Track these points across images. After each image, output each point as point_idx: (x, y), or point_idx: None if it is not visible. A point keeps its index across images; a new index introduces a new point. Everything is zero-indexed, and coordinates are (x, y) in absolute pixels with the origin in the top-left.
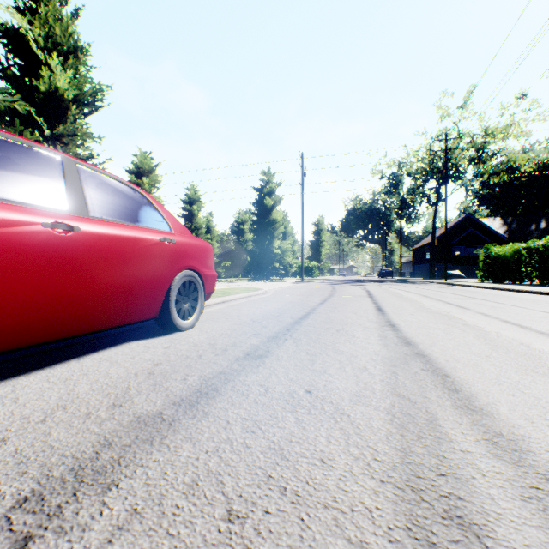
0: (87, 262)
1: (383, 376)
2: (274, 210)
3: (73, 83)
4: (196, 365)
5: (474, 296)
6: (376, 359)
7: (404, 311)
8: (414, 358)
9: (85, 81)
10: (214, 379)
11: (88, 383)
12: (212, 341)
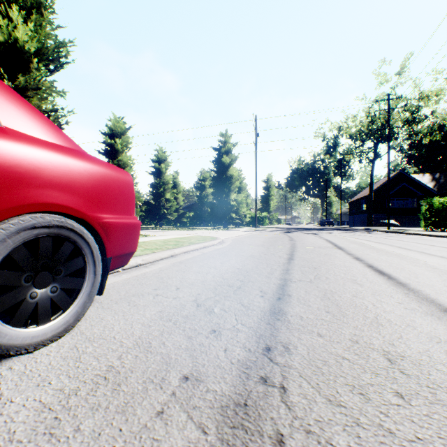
0: None
1: None
2: (230, 167)
3: (33, 35)
4: None
5: None
6: None
7: (425, 278)
8: None
9: (46, 34)
10: None
11: None
12: None
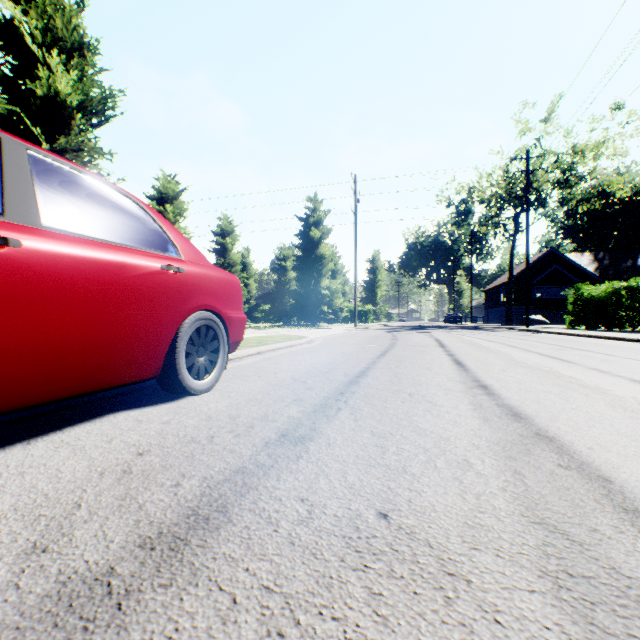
0: (32, 296)
1: (501, 479)
2: (321, 243)
3: (77, 86)
4: (201, 456)
5: (572, 346)
6: (479, 445)
7: (492, 366)
8: (538, 444)
9: (92, 84)
10: (224, 485)
11: (15, 494)
12: (234, 412)
